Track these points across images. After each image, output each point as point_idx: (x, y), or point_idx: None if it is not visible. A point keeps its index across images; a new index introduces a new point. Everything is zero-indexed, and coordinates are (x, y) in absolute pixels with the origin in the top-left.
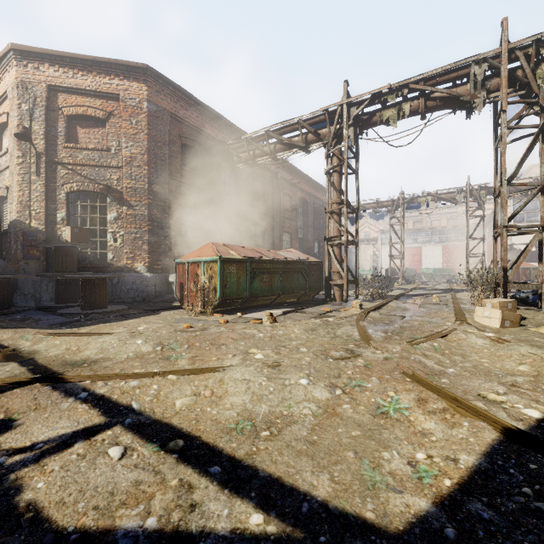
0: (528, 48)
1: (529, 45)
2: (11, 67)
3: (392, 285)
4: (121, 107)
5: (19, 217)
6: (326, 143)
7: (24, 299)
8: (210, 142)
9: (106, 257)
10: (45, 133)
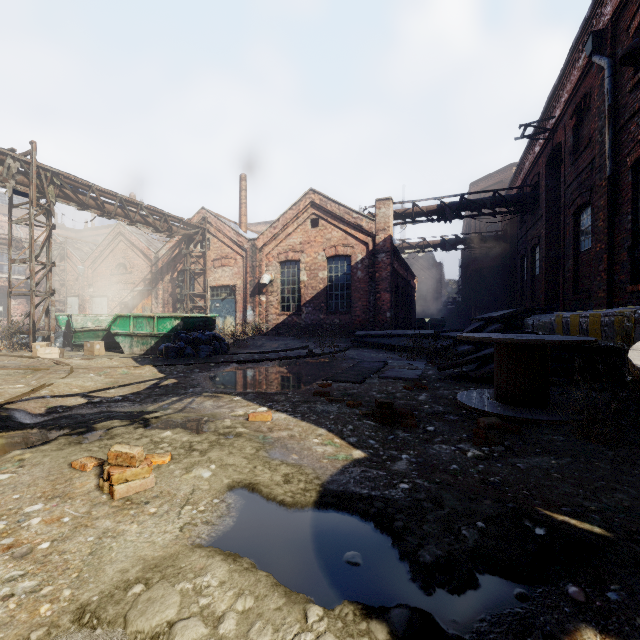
0: (47, 171)
1: (48, 170)
2: None
3: None
4: None
5: None
6: None
7: None
8: None
9: None
10: None
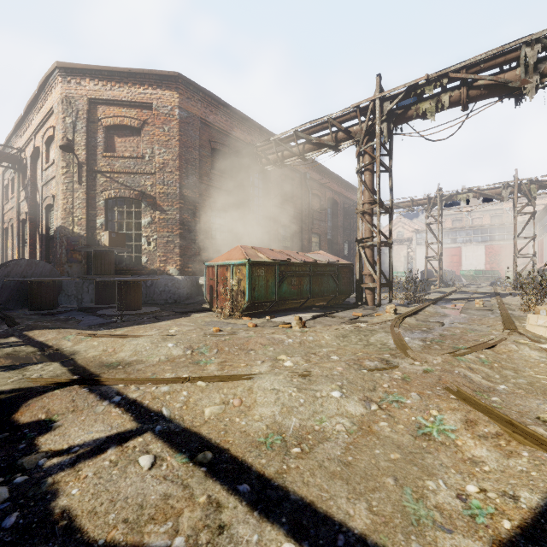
0: None
1: None
2: (57, 84)
3: (428, 288)
4: (154, 115)
5: (64, 223)
6: (358, 140)
7: (68, 300)
8: (239, 145)
9: (141, 261)
10: (86, 144)
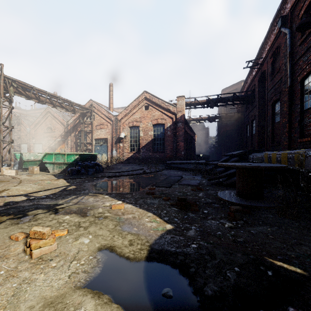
0: (9, 79)
1: (9, 79)
2: None
3: None
4: None
5: None
6: None
7: None
8: None
9: None
10: None
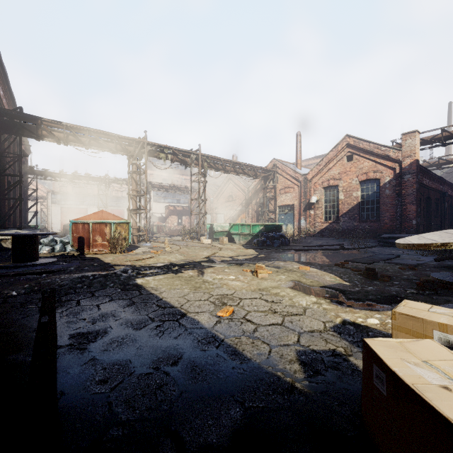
0: (204, 156)
1: (204, 156)
2: None
3: None
4: None
5: None
6: (130, 155)
7: None
8: None
9: None
10: None
